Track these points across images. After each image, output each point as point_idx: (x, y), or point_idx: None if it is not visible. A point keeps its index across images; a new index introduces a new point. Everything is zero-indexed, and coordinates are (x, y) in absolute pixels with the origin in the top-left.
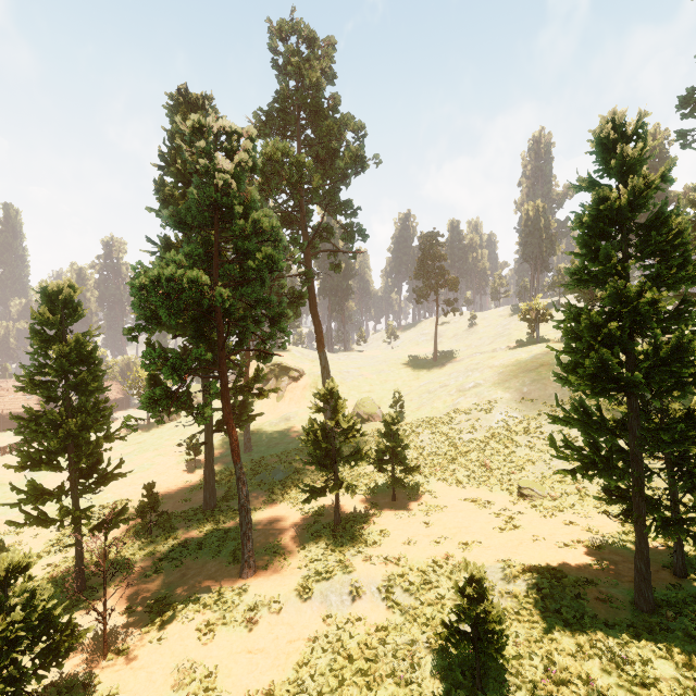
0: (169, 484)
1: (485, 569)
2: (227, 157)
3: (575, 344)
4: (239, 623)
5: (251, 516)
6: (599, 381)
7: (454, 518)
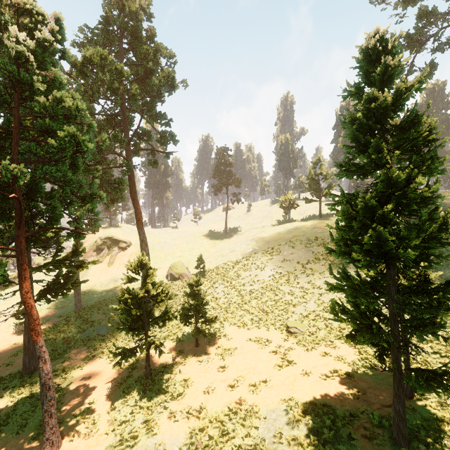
0: None
1: (272, 412)
2: (30, 36)
3: (345, 223)
4: None
5: (69, 376)
6: (372, 255)
7: (243, 359)
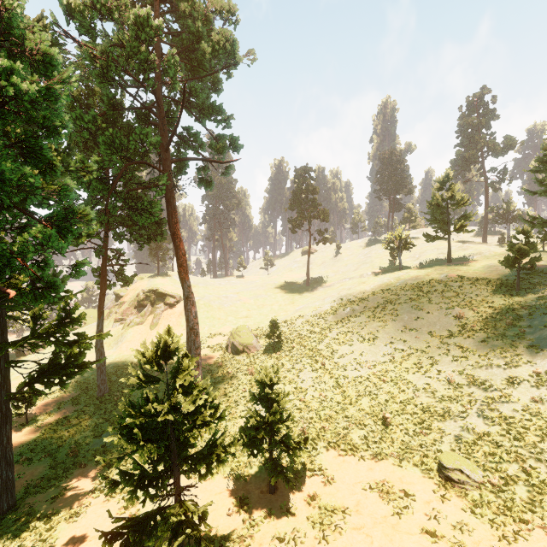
0: None
1: None
2: None
3: None
4: None
5: (52, 536)
6: None
7: None
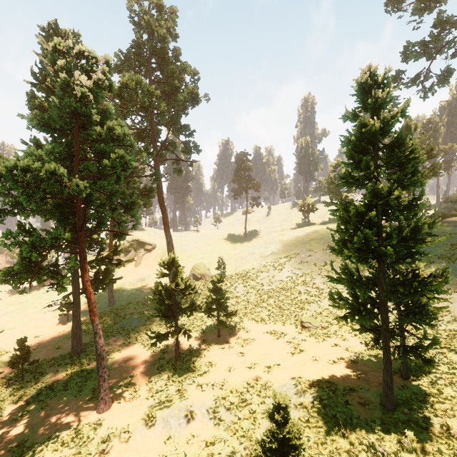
0: (44, 335)
1: (283, 386)
2: (87, 76)
3: (344, 226)
4: (93, 456)
5: (110, 357)
6: (362, 252)
7: (260, 347)
